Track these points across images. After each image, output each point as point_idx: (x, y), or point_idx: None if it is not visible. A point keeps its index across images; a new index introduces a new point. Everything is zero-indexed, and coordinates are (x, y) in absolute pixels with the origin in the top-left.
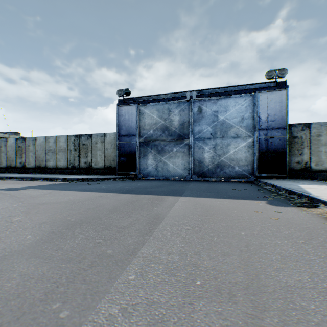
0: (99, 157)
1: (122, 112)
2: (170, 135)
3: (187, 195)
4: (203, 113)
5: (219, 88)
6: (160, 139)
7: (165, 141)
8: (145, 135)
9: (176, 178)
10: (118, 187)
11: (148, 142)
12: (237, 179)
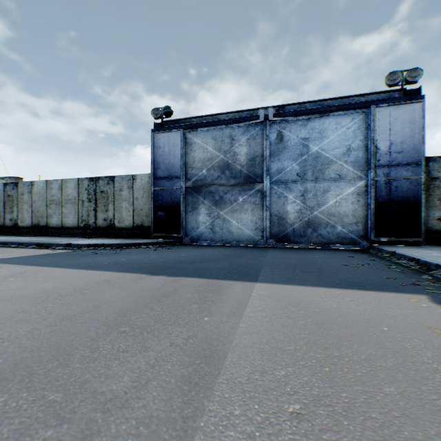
0: (126, 211)
1: (159, 142)
2: (233, 176)
3: (267, 280)
4: (285, 142)
5: (311, 103)
6: (218, 183)
7: (226, 186)
8: (195, 176)
9: (242, 244)
10: (147, 261)
11: (200, 187)
12: (339, 246)
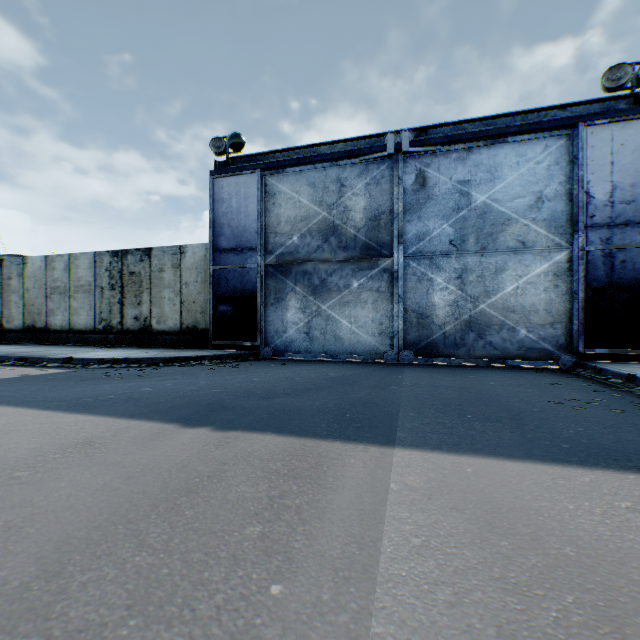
0: (169, 305)
1: (223, 192)
2: (343, 246)
3: (416, 441)
4: (430, 188)
5: (473, 122)
6: (318, 257)
7: (331, 263)
8: (281, 247)
9: (357, 358)
10: (188, 392)
11: (288, 265)
12: (523, 362)
